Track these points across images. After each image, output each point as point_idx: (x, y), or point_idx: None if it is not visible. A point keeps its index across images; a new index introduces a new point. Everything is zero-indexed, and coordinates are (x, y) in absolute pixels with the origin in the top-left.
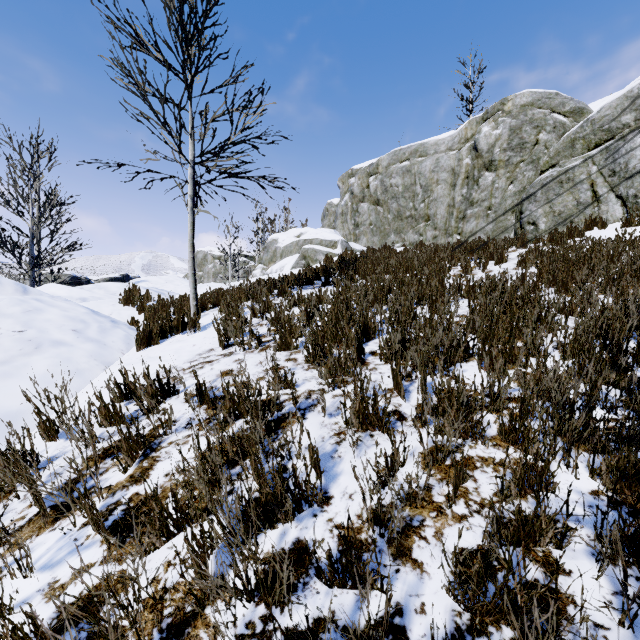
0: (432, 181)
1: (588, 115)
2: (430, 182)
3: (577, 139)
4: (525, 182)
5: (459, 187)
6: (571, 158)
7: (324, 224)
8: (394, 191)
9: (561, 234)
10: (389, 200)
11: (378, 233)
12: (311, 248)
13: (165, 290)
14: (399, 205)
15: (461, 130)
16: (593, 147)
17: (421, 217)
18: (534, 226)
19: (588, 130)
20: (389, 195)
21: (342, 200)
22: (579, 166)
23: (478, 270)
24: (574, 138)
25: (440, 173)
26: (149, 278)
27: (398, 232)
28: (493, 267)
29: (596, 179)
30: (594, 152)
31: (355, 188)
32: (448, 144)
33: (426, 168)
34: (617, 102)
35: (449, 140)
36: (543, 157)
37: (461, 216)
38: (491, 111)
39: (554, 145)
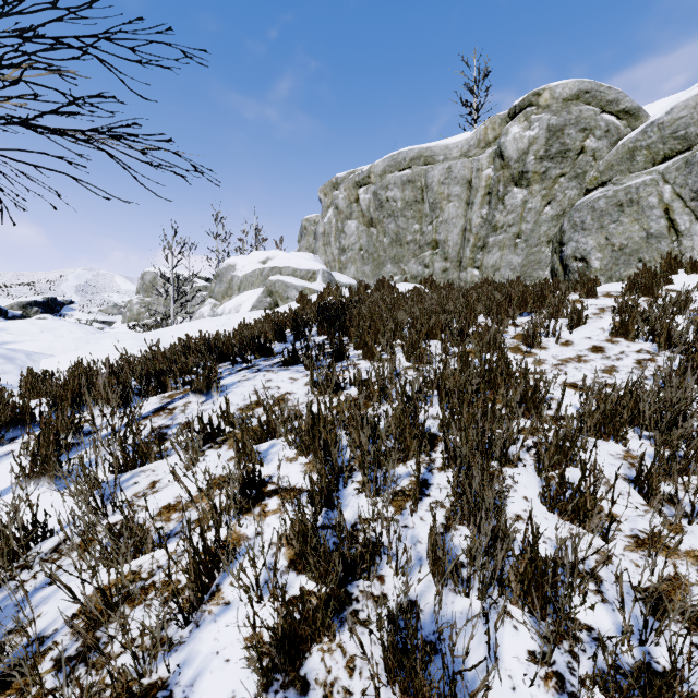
0: (442, 196)
1: (644, 120)
2: (439, 198)
3: (638, 148)
4: (566, 203)
5: (478, 206)
6: (629, 174)
7: (301, 246)
8: (392, 207)
9: (648, 280)
10: (385, 219)
11: (370, 261)
12: (280, 280)
13: (23, 350)
14: (398, 226)
15: (480, 131)
16: (660, 160)
17: (427, 243)
18: (584, 263)
19: (655, 137)
20: (385, 212)
21: (324, 216)
22: (645, 184)
23: (545, 338)
24: (634, 147)
25: (453, 186)
26: (10, 324)
27: (396, 261)
28: (568, 333)
29: (672, 203)
30: (663, 167)
31: (341, 201)
32: (463, 149)
33: (434, 179)
34: (696, 100)
35: (464, 144)
36: (590, 171)
37: (480, 244)
38: (521, 107)
39: (604, 156)
